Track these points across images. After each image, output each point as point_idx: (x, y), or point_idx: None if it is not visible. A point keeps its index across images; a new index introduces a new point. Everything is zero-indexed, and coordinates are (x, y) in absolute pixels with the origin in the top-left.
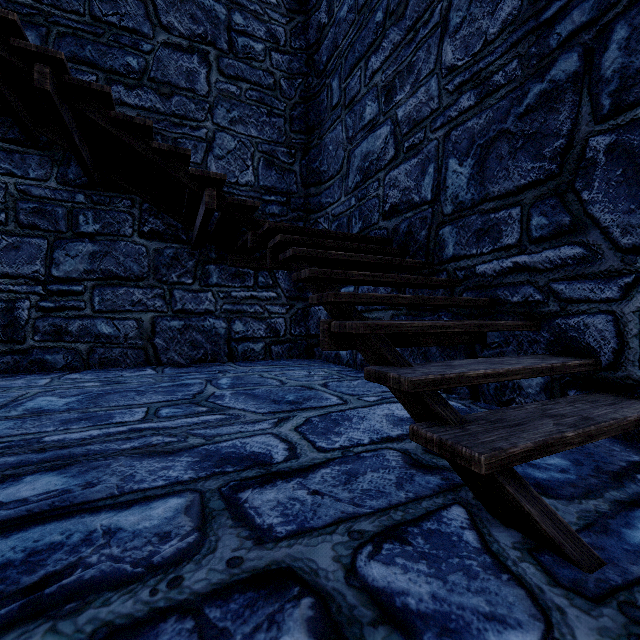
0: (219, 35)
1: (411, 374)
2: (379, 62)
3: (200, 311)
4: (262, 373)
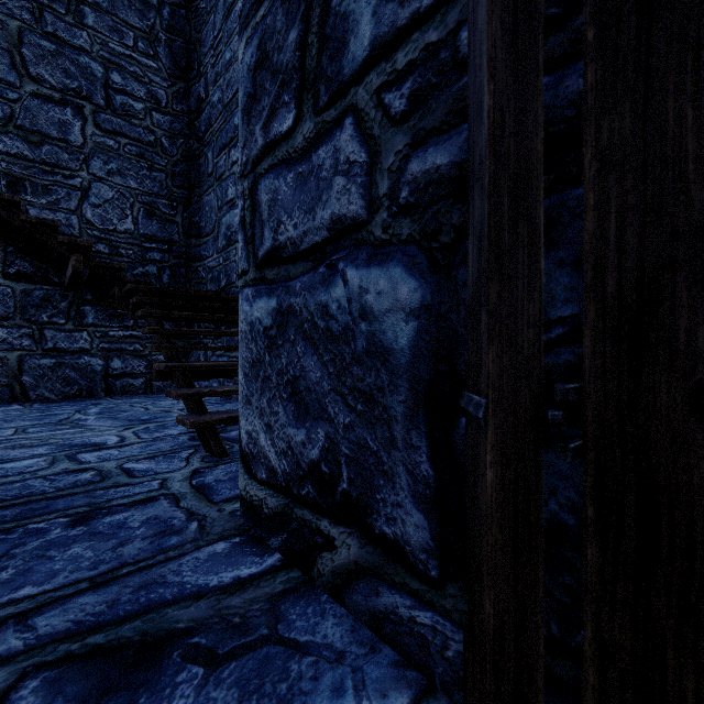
0: (95, 91)
1: (182, 391)
2: (236, 157)
3: (74, 349)
4: (134, 404)
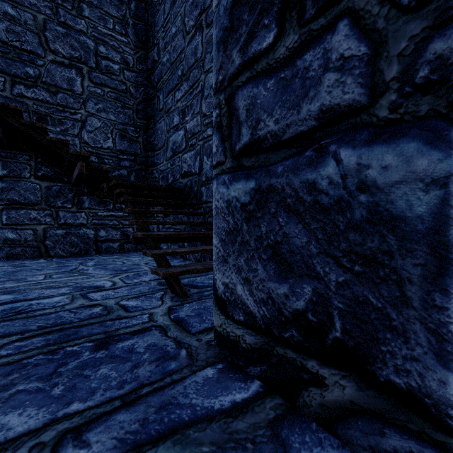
0: (90, 58)
1: (154, 251)
2: (180, 96)
3: (77, 224)
4: (115, 259)
